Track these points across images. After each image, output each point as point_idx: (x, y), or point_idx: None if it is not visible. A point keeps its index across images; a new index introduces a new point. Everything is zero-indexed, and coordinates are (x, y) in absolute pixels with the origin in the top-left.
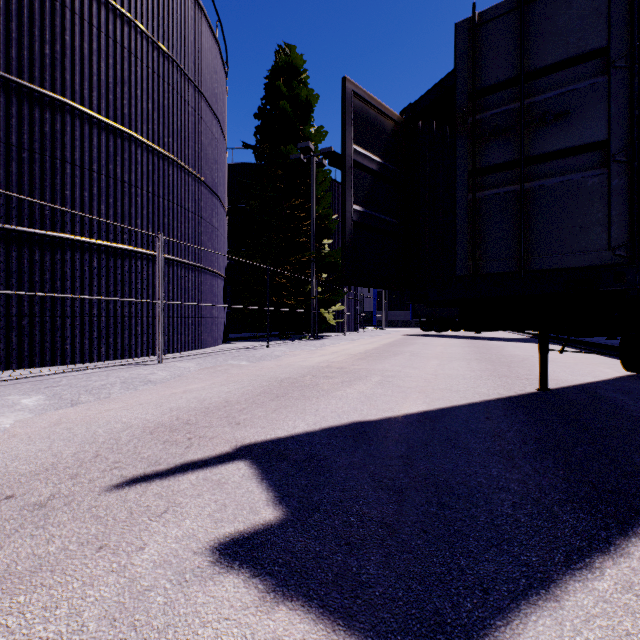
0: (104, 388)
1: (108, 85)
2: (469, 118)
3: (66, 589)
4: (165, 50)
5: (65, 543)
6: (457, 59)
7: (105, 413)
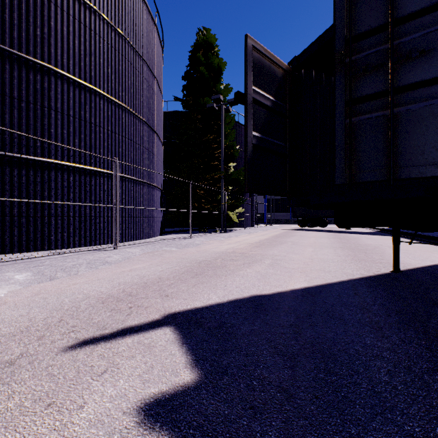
0: (74, 267)
1: (80, 56)
2: (346, 59)
3: None
4: (120, 31)
5: (22, 399)
6: (336, 13)
7: (72, 286)
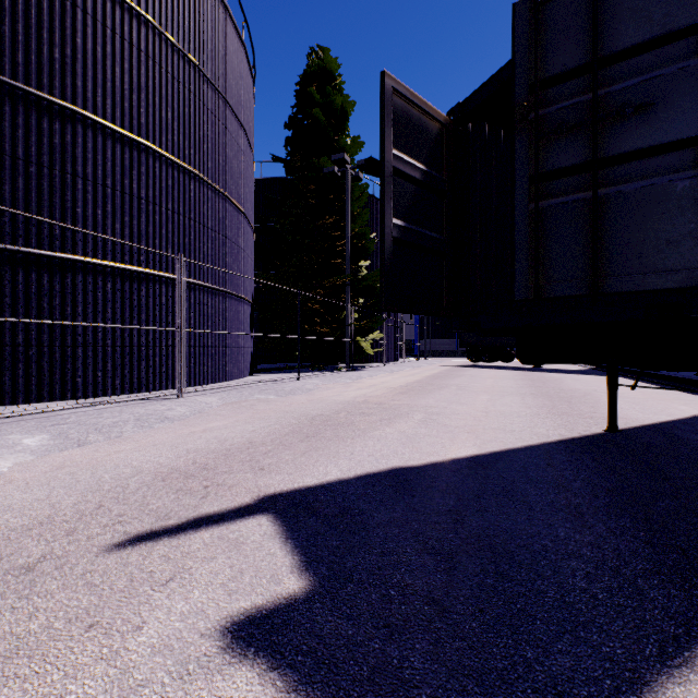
0: (116, 426)
1: (123, 92)
2: (530, 114)
3: (43, 682)
4: (186, 53)
5: (50, 619)
6: (516, 45)
7: (114, 455)
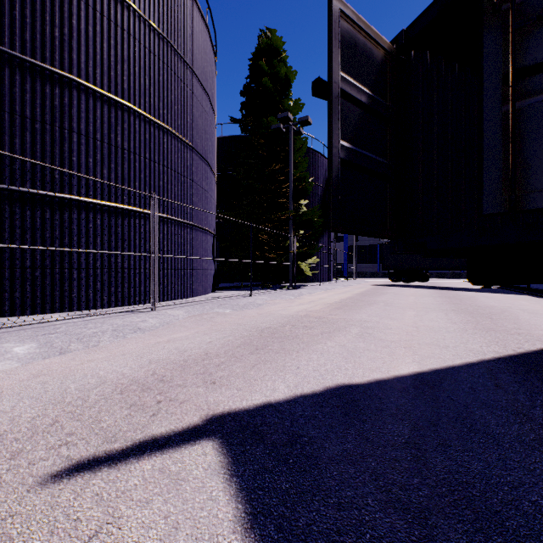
0: (95, 336)
1: (110, 63)
2: (502, 5)
3: None
4: (160, 32)
5: None
6: None
7: (86, 364)
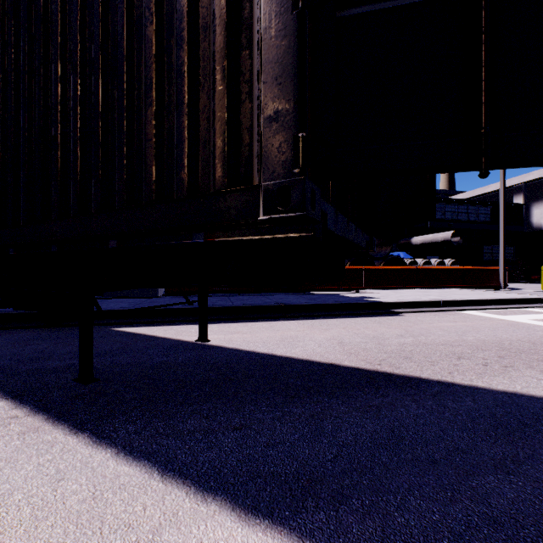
0: None
1: None
2: None
3: None
4: None
5: None
6: None
7: None
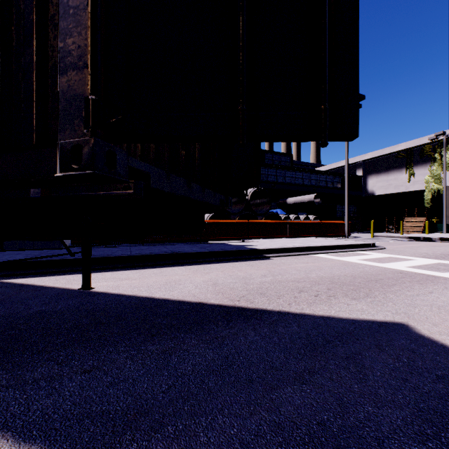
0: None
1: None
2: None
3: None
4: None
5: None
6: None
7: None
